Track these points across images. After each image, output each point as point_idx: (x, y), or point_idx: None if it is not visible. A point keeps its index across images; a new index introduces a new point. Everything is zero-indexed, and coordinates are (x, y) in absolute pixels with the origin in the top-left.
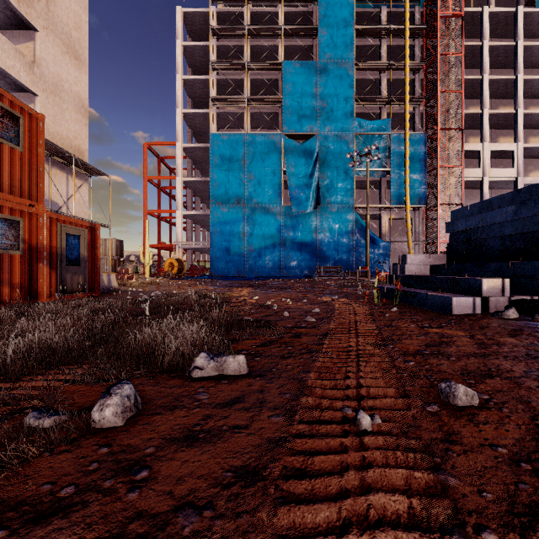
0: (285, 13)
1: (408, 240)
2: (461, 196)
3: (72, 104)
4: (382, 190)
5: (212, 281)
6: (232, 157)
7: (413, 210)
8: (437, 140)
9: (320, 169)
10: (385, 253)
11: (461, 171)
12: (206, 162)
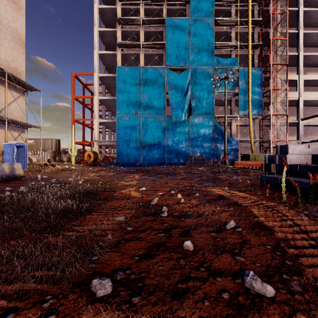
0: None
1: (250, 139)
2: (286, 109)
3: (9, 36)
4: (232, 106)
5: (115, 167)
6: (131, 83)
7: (253, 119)
8: (270, 71)
9: (191, 91)
10: (235, 147)
11: (286, 92)
12: (115, 88)
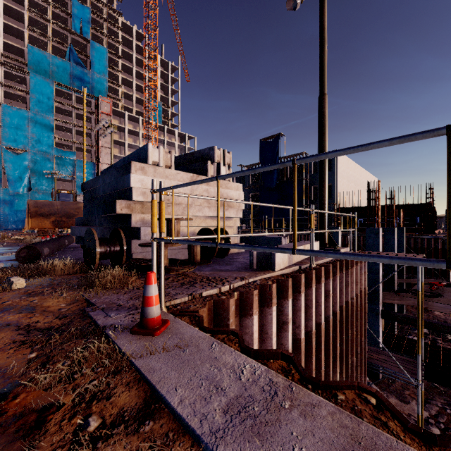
0: (5, 70)
1: None
2: None
3: None
4: (73, 185)
5: None
6: None
7: None
8: (99, 167)
9: (31, 170)
10: None
11: None
12: None
